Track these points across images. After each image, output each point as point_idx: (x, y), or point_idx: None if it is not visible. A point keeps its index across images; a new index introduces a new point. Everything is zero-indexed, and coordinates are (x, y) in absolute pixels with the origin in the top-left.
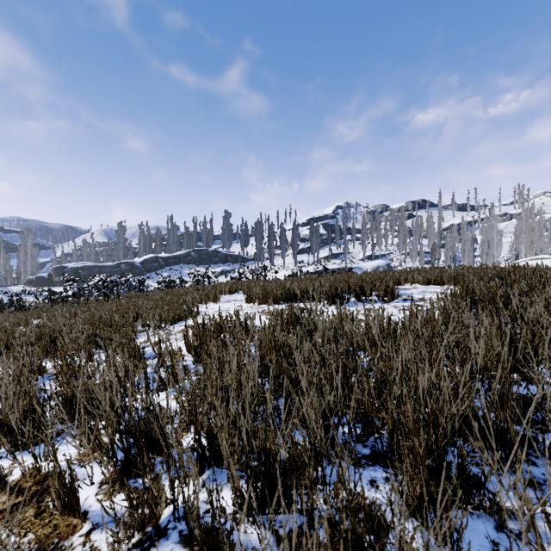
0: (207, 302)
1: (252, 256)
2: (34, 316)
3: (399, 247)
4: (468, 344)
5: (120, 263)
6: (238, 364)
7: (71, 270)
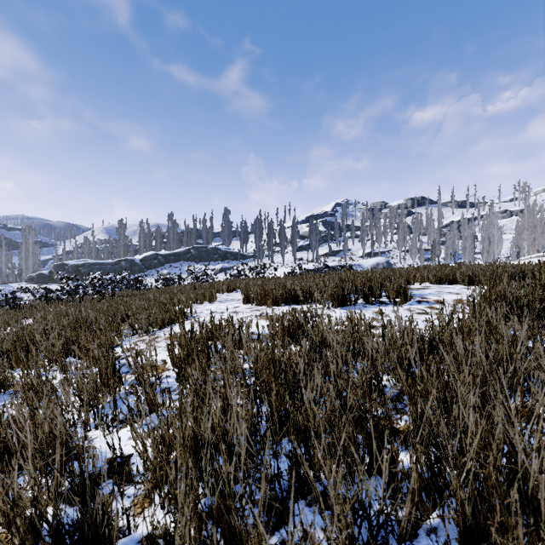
0: (202, 302)
1: (252, 254)
2: (27, 315)
3: (398, 244)
4: (540, 374)
5: (120, 260)
6: (224, 403)
7: (71, 268)
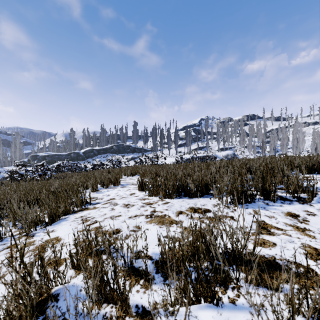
0: (107, 186)
1: (150, 149)
2: None
3: (240, 143)
4: None
5: (70, 152)
6: None
7: (41, 157)
